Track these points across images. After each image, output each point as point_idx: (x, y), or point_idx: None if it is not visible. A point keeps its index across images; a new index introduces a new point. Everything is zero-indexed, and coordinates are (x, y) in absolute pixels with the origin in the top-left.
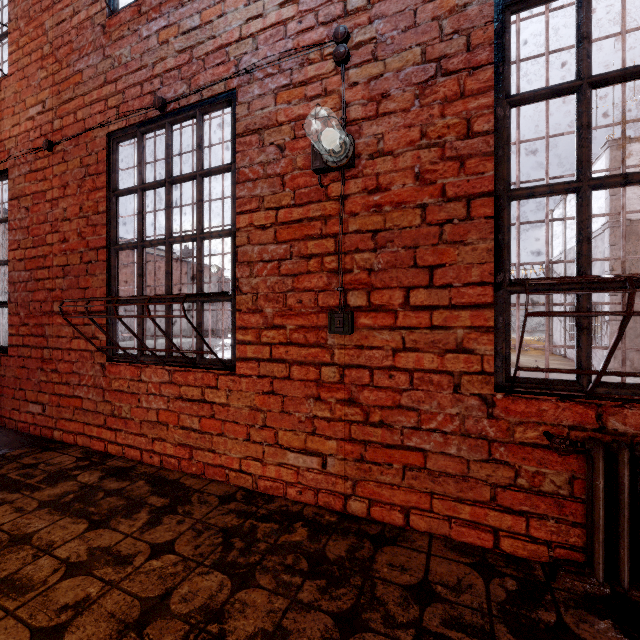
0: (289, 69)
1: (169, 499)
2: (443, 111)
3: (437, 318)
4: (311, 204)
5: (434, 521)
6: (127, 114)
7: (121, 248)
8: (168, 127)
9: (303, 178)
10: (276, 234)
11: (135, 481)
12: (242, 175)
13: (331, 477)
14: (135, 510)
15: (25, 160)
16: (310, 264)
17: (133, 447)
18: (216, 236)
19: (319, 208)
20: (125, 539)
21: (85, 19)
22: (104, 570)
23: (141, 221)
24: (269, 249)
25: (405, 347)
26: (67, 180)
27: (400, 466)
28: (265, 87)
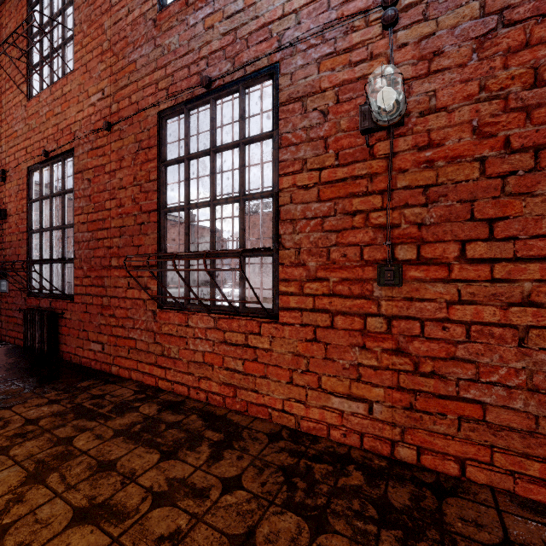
0: (332, 38)
1: (223, 434)
2: (505, 62)
3: (498, 271)
4: (356, 163)
5: (495, 474)
6: (175, 94)
7: (169, 211)
8: (212, 102)
9: (347, 139)
10: (319, 193)
11: (188, 415)
12: (284, 140)
13: (377, 423)
14: (196, 443)
15: (87, 140)
16: (355, 220)
17: (181, 384)
18: (258, 197)
19: (364, 167)
20: (196, 471)
21: (138, 16)
22: (186, 502)
23: (187, 186)
24: (312, 207)
25: (460, 300)
26: (123, 154)
27: (454, 417)
28: (308, 57)
